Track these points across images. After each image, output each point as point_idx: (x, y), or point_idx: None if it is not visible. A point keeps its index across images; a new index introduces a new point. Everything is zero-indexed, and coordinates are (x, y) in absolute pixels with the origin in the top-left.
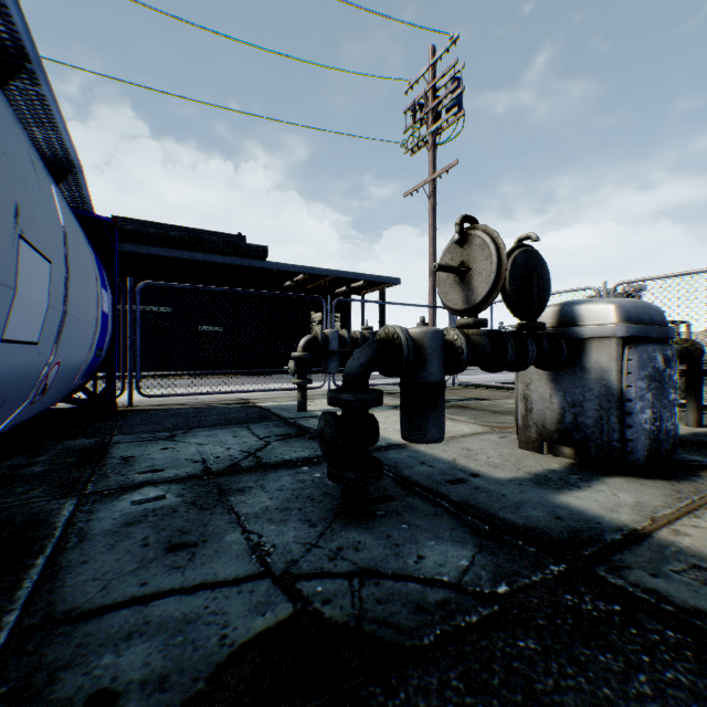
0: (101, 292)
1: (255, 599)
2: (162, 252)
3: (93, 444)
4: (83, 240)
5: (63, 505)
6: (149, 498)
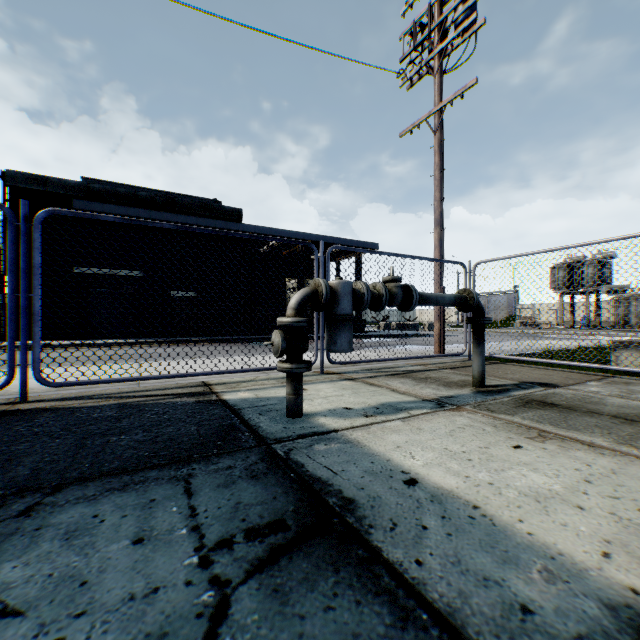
0: None
1: None
2: (131, 212)
3: None
4: None
5: None
6: None
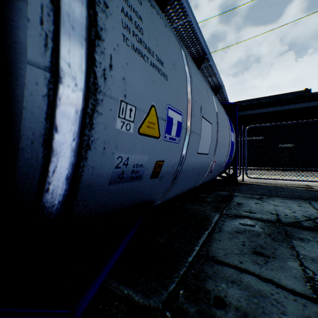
0: (230, 133)
1: (306, 312)
2: (258, 111)
3: (227, 194)
4: (223, 113)
5: (215, 215)
6: (246, 224)
